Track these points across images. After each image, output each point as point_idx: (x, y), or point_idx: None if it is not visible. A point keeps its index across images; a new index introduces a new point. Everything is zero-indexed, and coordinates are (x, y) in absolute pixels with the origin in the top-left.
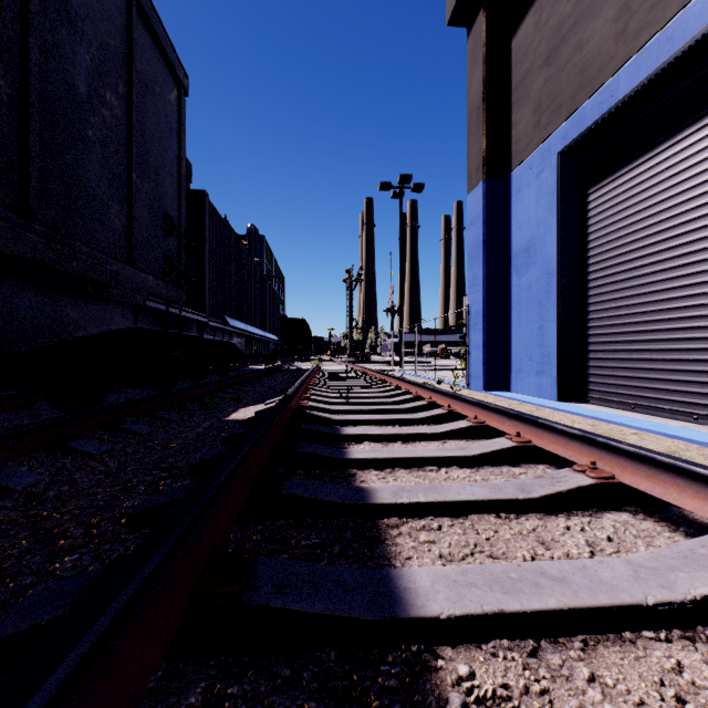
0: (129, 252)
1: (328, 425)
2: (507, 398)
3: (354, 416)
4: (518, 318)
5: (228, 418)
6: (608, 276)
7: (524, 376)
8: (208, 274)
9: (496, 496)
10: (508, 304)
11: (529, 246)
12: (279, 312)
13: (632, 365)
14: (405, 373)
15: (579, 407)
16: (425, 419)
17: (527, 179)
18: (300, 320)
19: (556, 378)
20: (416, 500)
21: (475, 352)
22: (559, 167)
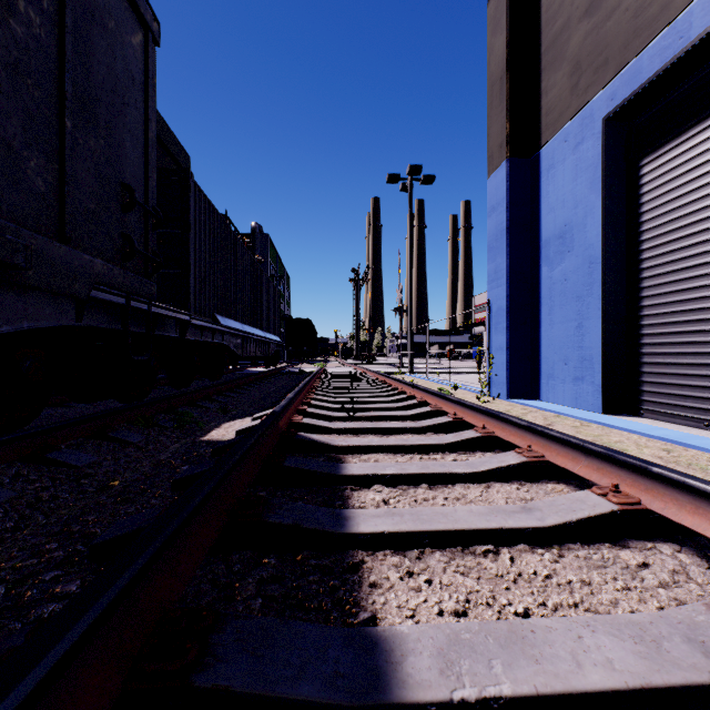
0: (61, 224)
1: (325, 453)
2: (538, 409)
3: (360, 440)
4: (549, 315)
5: (204, 438)
6: (671, 262)
7: (558, 383)
8: (193, 266)
9: (662, 675)
10: (536, 300)
11: (564, 231)
12: (284, 313)
13: (705, 372)
14: (415, 376)
15: (633, 422)
16: (453, 445)
17: (561, 154)
18: (305, 320)
19: (601, 386)
20: (494, 692)
21: (497, 354)
22: (604, 135)
